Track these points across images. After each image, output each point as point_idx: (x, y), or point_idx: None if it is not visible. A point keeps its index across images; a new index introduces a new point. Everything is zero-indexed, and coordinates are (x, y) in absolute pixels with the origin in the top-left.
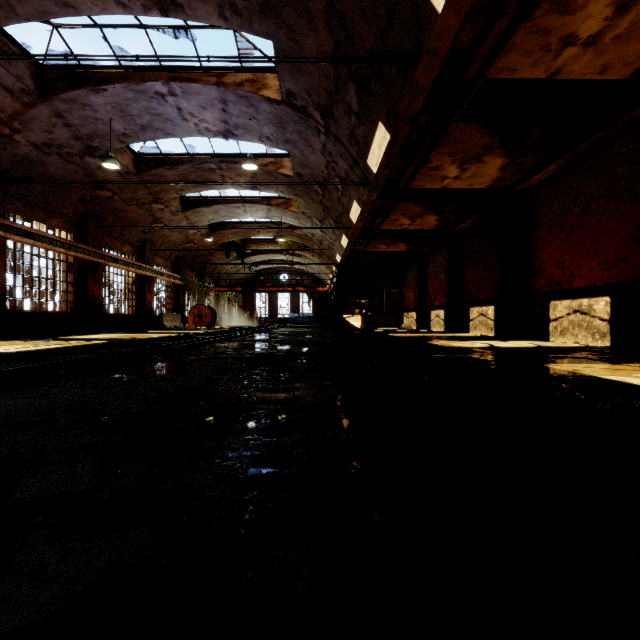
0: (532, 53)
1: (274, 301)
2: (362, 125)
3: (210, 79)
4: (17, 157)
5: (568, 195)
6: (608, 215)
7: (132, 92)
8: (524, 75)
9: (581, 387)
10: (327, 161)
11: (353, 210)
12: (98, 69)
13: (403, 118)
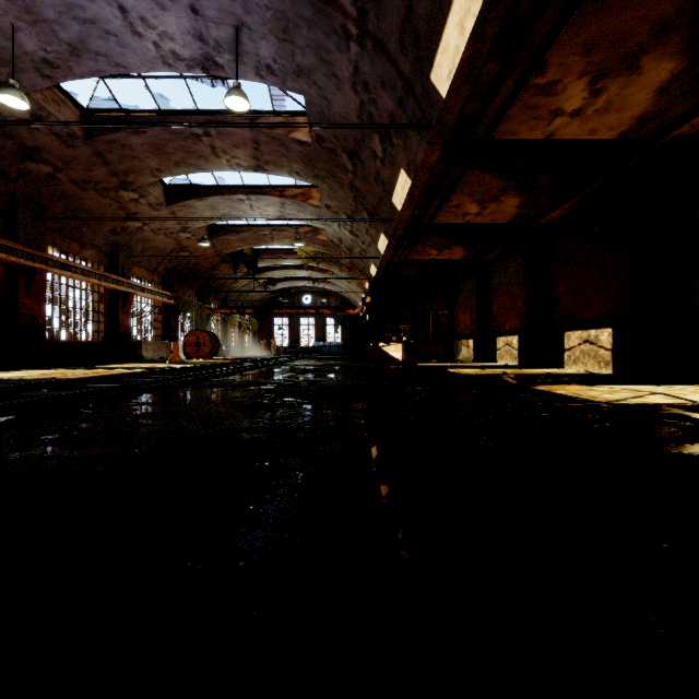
0: None
1: (295, 327)
2: None
3: None
4: None
5: None
6: None
7: None
8: None
9: None
10: (361, 102)
11: (398, 188)
12: None
13: None
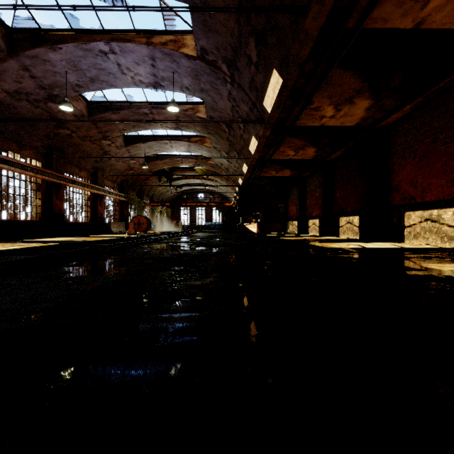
0: (403, 3)
1: (194, 213)
2: (260, 73)
3: (141, 40)
4: None
5: (420, 129)
6: None
7: (81, 50)
8: (394, 25)
9: None
10: (232, 105)
11: (252, 144)
12: (54, 32)
13: (293, 64)
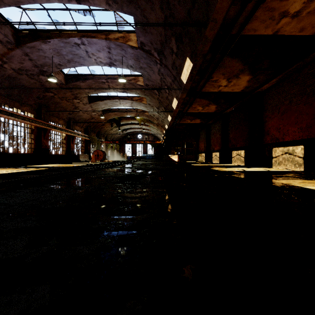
0: (265, 21)
1: (134, 148)
2: (178, 59)
3: (102, 36)
4: (5, 76)
5: (282, 94)
6: (302, 104)
7: (63, 43)
8: (261, 33)
9: (294, 192)
10: (161, 78)
11: (174, 102)
12: (46, 31)
13: (199, 55)
